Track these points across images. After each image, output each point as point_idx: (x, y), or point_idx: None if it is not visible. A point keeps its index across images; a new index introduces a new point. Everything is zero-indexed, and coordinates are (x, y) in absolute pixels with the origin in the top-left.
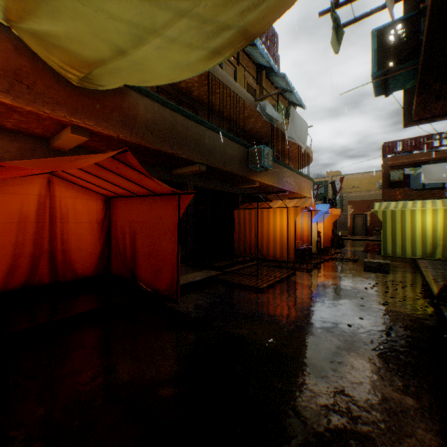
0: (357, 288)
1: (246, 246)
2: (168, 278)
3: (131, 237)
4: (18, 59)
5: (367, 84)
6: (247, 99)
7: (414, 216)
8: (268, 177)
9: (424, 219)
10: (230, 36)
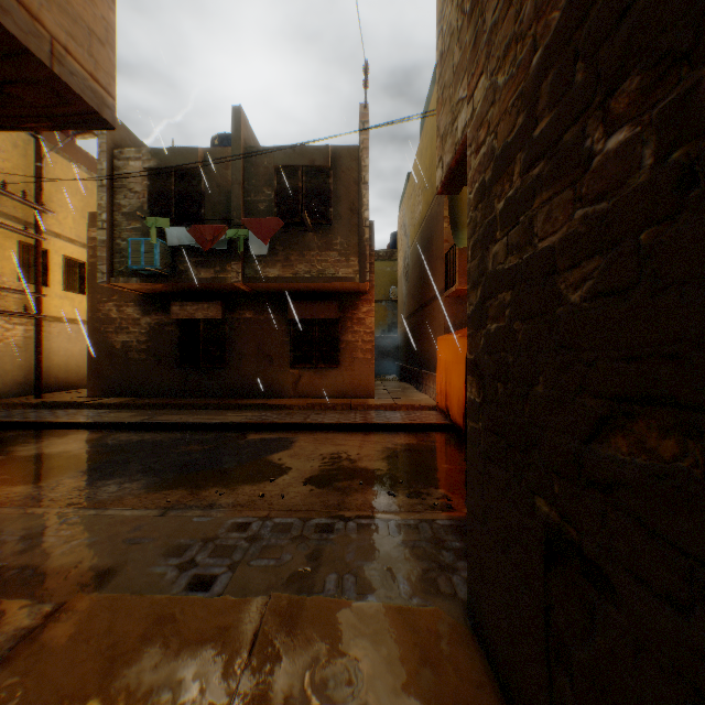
0: None
1: None
2: None
3: None
4: None
5: None
6: None
7: None
8: None
9: None
10: None
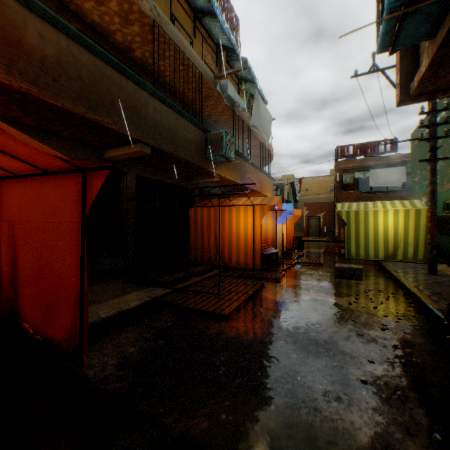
0: (340, 304)
1: (204, 252)
2: (68, 319)
3: (11, 247)
4: None
5: (379, 21)
6: (205, 73)
7: (377, 217)
8: (229, 170)
9: (387, 220)
10: None
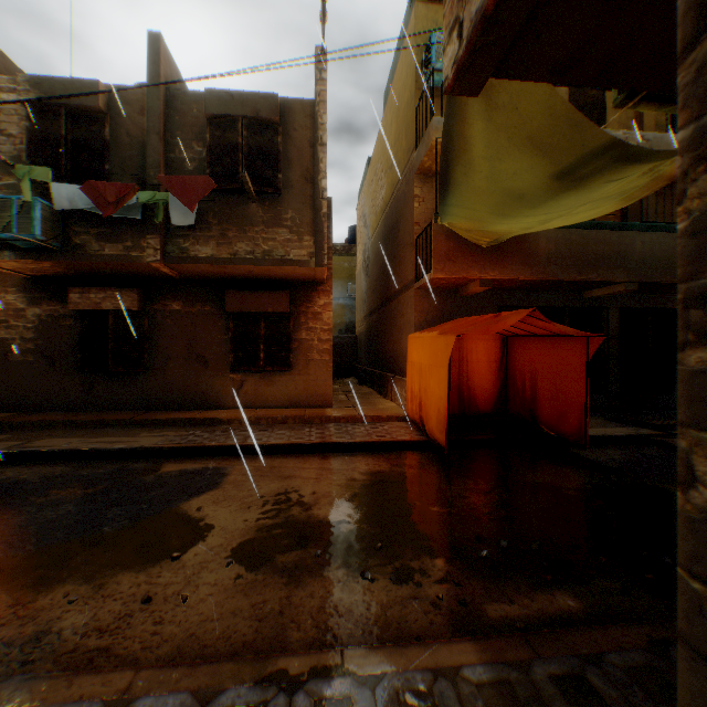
0: None
1: None
2: (573, 422)
3: (531, 378)
4: (447, 243)
5: None
6: None
7: None
8: None
9: None
10: (641, 185)
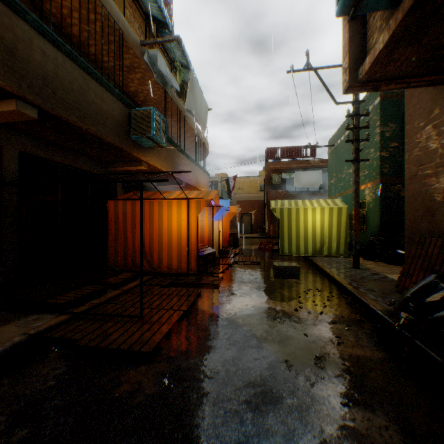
0: (287, 311)
1: (128, 255)
2: None
3: None
4: None
5: None
6: (129, 35)
7: (307, 215)
8: (160, 159)
9: (315, 217)
10: None
